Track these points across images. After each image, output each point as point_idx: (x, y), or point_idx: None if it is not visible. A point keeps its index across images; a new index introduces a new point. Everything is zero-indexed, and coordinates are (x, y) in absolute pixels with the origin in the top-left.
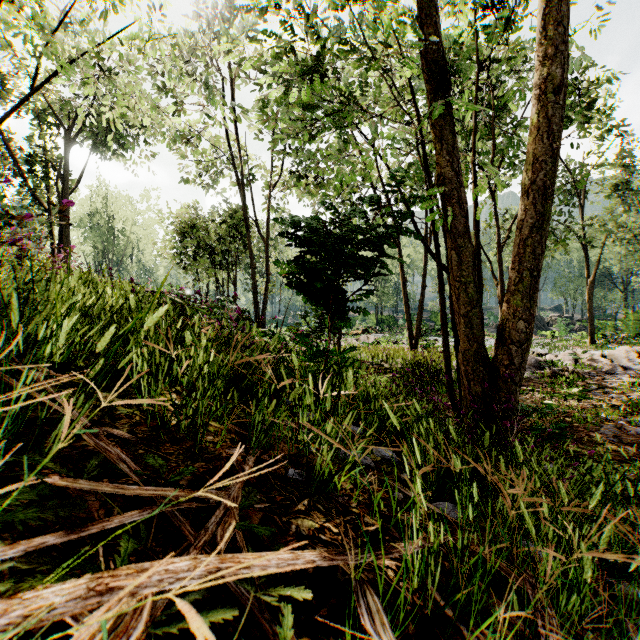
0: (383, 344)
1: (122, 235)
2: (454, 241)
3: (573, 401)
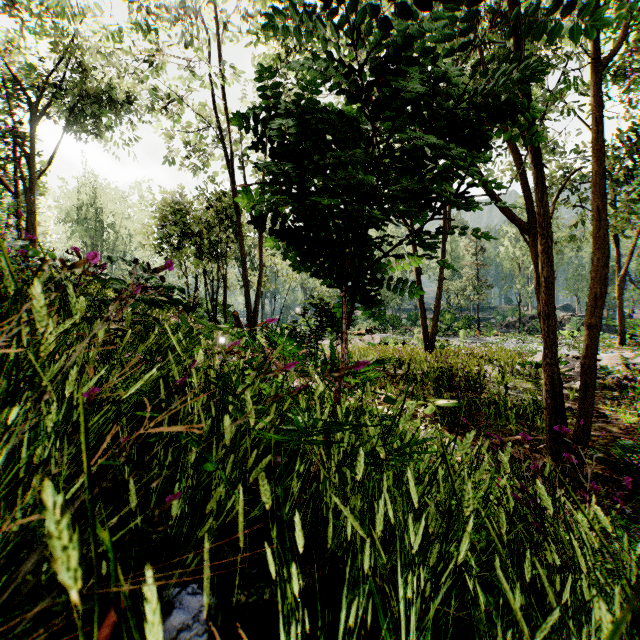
0: (391, 345)
1: (111, 229)
2: None
3: None
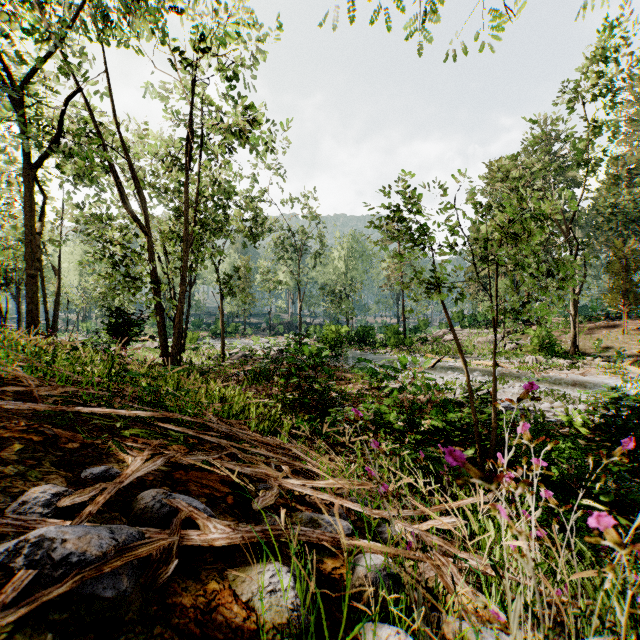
0: None
1: None
2: (160, 324)
3: (233, 369)
